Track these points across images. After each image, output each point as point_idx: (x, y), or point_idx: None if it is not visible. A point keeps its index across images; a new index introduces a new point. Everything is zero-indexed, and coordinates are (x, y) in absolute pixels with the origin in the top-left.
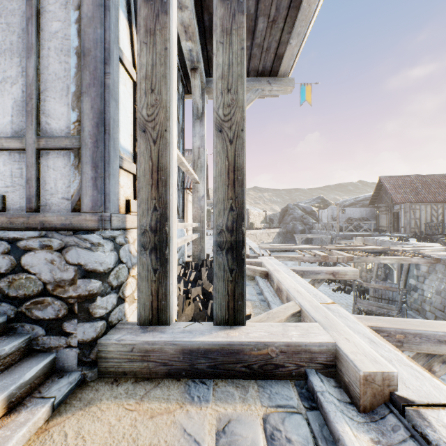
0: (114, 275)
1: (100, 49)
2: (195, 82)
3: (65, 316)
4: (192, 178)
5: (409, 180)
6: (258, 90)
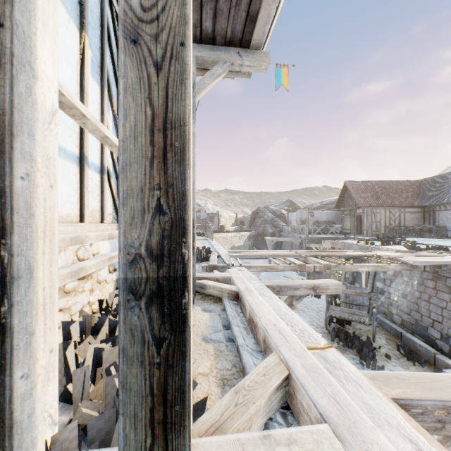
0: None
1: None
2: None
3: None
4: None
5: (370, 185)
6: (226, 63)
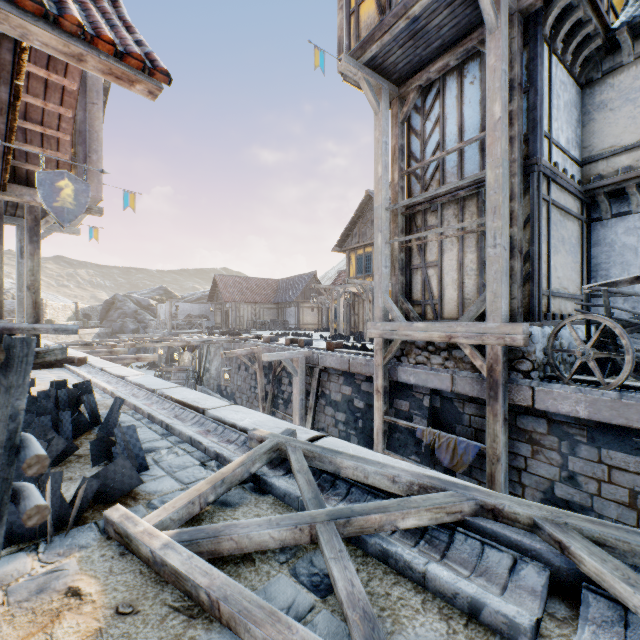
0: None
1: None
2: None
3: None
4: None
5: (239, 280)
6: (51, 232)
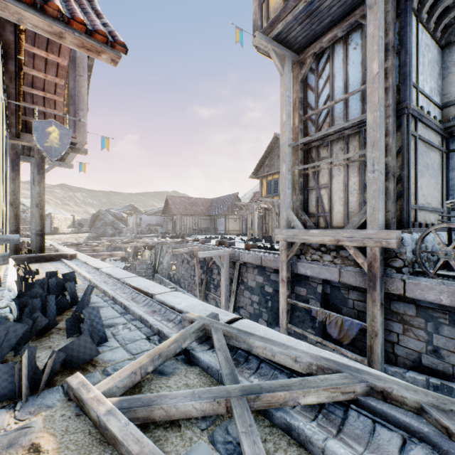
0: None
1: None
2: None
3: None
4: None
5: (183, 199)
6: (54, 166)
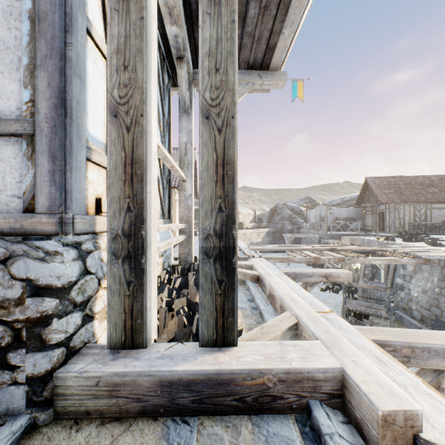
0: (78, 289)
1: (59, 13)
2: (181, 72)
3: (9, 345)
4: (178, 175)
5: (393, 181)
6: (248, 84)
